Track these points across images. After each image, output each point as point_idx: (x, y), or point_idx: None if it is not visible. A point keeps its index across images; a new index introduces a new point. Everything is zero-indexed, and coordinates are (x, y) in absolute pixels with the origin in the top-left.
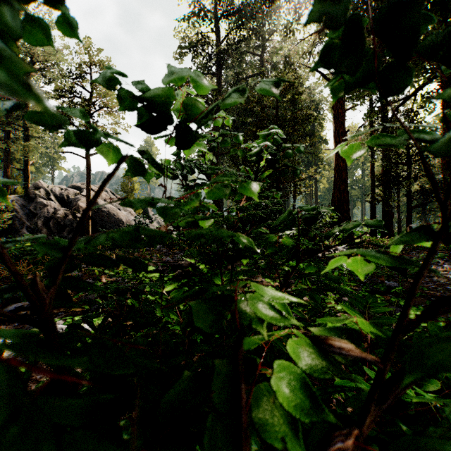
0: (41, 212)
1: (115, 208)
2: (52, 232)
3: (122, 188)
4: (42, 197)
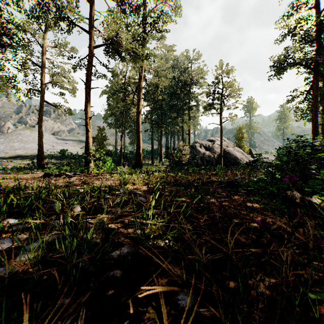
0: (198, 154)
1: (233, 151)
2: (203, 164)
3: (235, 138)
4: (198, 147)
